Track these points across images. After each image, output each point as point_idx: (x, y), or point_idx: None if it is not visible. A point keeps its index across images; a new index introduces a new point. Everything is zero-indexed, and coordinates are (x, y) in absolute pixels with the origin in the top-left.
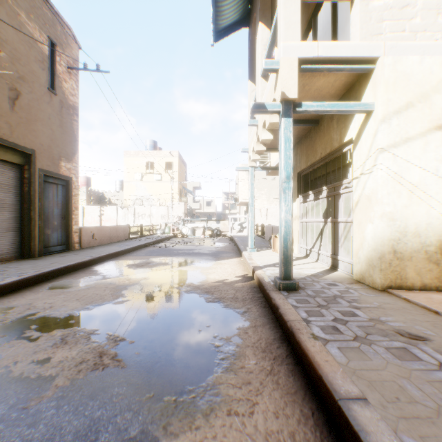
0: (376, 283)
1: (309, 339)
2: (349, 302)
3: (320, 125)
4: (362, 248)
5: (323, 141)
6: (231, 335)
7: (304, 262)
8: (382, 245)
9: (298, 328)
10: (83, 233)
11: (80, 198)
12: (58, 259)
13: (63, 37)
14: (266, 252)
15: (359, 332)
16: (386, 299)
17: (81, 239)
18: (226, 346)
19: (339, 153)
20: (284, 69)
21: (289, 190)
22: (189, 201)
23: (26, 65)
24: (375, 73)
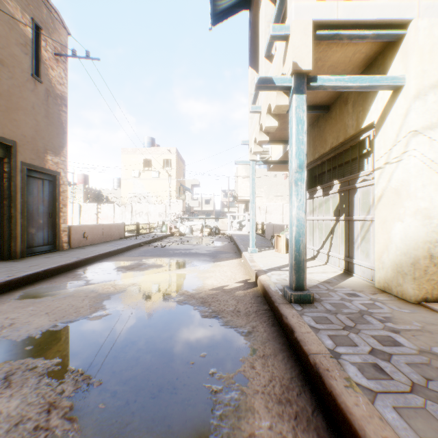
0: (407, 294)
1: (346, 389)
2: (382, 322)
3: (331, 111)
4: (387, 252)
5: (334, 129)
6: (233, 372)
7: (312, 265)
8: (416, 248)
9: (326, 367)
10: (73, 232)
11: (77, 196)
12: (40, 261)
13: (50, 21)
14: (268, 252)
15: (414, 375)
16: (426, 317)
17: (71, 238)
18: (226, 391)
19: (355, 141)
20: (297, 35)
21: (301, 181)
22: (188, 199)
23: (5, 47)
24: (406, 40)
